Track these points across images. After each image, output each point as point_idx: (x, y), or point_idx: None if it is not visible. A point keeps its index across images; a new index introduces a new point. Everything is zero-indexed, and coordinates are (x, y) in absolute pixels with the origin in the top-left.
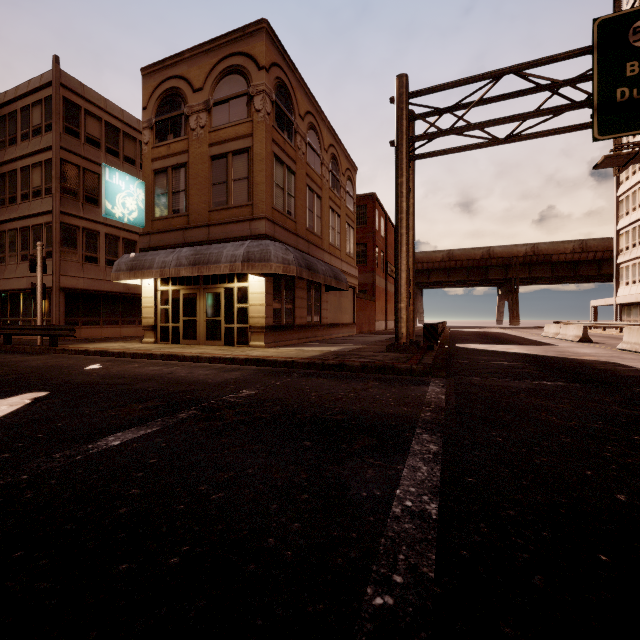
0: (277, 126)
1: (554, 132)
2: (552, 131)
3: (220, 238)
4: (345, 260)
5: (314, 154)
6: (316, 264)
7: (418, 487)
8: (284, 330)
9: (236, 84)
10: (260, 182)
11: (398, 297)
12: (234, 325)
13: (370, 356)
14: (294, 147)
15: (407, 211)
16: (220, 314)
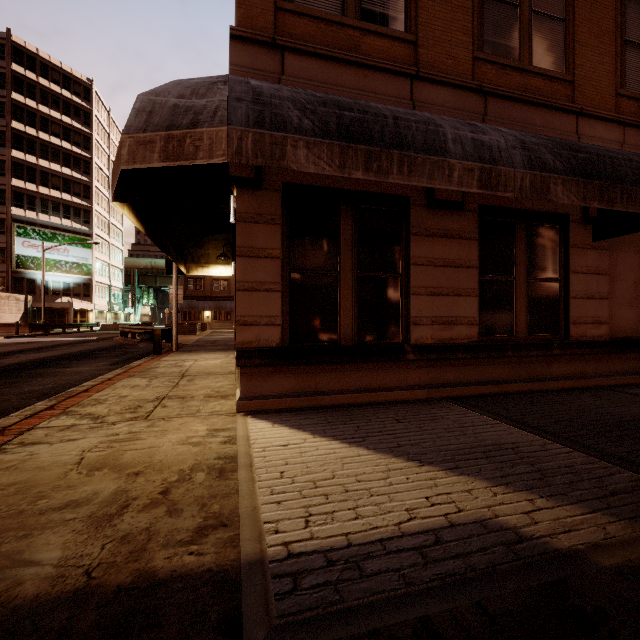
0: None
1: None
2: None
3: None
4: None
5: None
6: (431, 124)
7: None
8: (347, 360)
9: None
10: None
11: None
12: None
13: None
14: None
15: None
16: None
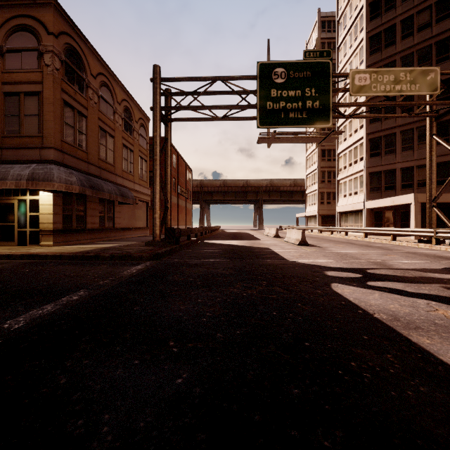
0: (67, 80)
1: (246, 119)
2: (245, 118)
3: (12, 159)
4: (138, 183)
5: (107, 104)
6: (102, 185)
7: (27, 317)
8: (75, 233)
9: (28, 40)
10: (49, 120)
11: (154, 210)
12: (27, 229)
13: (127, 249)
14: (86, 97)
15: (160, 154)
16: (13, 220)
